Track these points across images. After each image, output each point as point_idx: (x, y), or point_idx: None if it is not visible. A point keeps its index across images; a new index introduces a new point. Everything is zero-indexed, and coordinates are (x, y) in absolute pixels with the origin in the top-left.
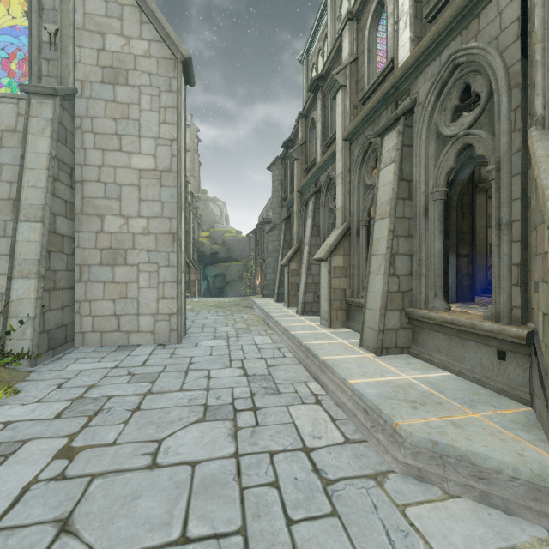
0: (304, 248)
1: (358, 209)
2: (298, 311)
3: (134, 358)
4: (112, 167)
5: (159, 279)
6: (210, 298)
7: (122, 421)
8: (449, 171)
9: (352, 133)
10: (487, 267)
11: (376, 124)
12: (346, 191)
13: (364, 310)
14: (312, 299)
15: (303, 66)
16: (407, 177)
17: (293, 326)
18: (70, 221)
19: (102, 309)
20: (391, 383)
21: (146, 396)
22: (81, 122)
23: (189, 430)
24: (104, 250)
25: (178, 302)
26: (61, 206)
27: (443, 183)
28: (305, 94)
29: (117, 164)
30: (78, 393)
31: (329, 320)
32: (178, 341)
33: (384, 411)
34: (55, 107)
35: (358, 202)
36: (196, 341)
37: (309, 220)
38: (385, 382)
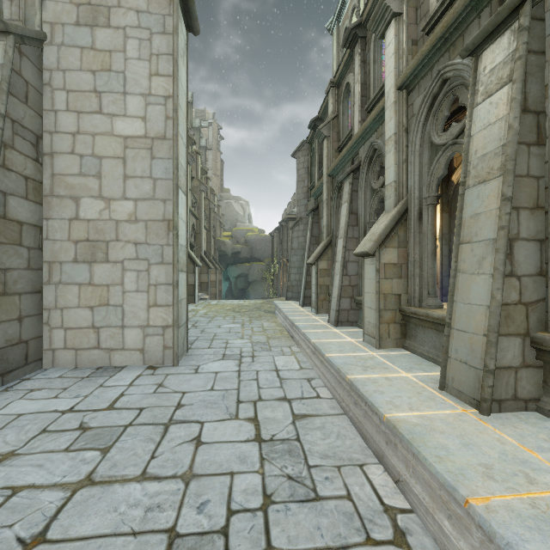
0: (337, 241)
1: (421, 183)
2: (331, 321)
3: (104, 391)
4: (90, 135)
5: (149, 280)
6: (229, 301)
7: None
8: None
9: (413, 75)
10: None
11: (456, 49)
12: (401, 160)
13: (447, 330)
14: (349, 306)
15: (332, 35)
16: (533, 107)
17: (327, 343)
18: (35, 205)
19: (77, 319)
20: None
21: (75, 493)
22: (50, 76)
23: None
24: (79, 243)
25: (174, 311)
26: (17, 183)
27: None
28: (336, 66)
29: (97, 130)
30: None
31: (378, 337)
32: (174, 363)
33: None
34: (6, 48)
35: (420, 173)
36: (197, 363)
37: (344, 207)
38: None
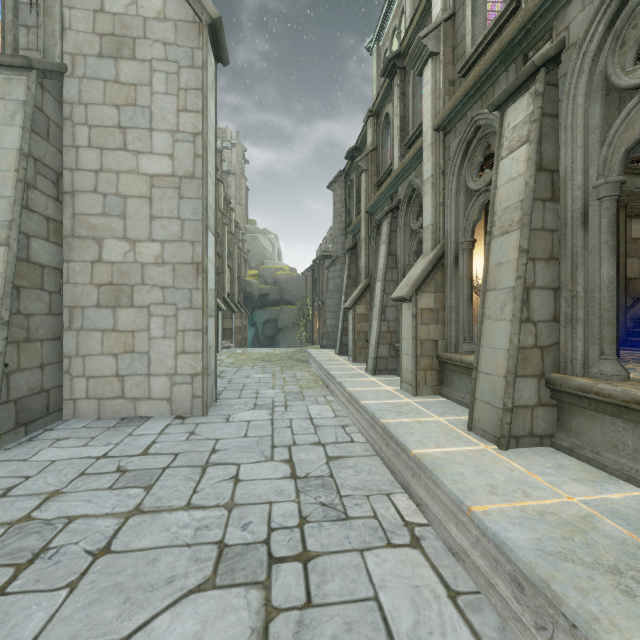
0: (375, 285)
1: (457, 227)
2: (369, 369)
3: (135, 439)
4: (114, 172)
5: (177, 326)
6: (257, 349)
7: (67, 582)
8: (629, 148)
9: (449, 118)
10: (626, 309)
11: (487, 98)
12: (438, 202)
13: (474, 374)
14: (387, 353)
15: (372, 55)
16: (548, 166)
17: (363, 391)
18: (56, 247)
19: (100, 367)
20: (549, 513)
21: (128, 519)
22: (71, 110)
23: (179, 612)
24: (102, 287)
25: (204, 358)
26: (39, 224)
27: (617, 168)
28: (375, 90)
29: (121, 168)
30: (26, 508)
31: (415, 384)
32: (204, 413)
33: (568, 600)
34: (28, 85)
35: (456, 217)
36: (228, 412)
37: (382, 248)
38: (537, 511)
